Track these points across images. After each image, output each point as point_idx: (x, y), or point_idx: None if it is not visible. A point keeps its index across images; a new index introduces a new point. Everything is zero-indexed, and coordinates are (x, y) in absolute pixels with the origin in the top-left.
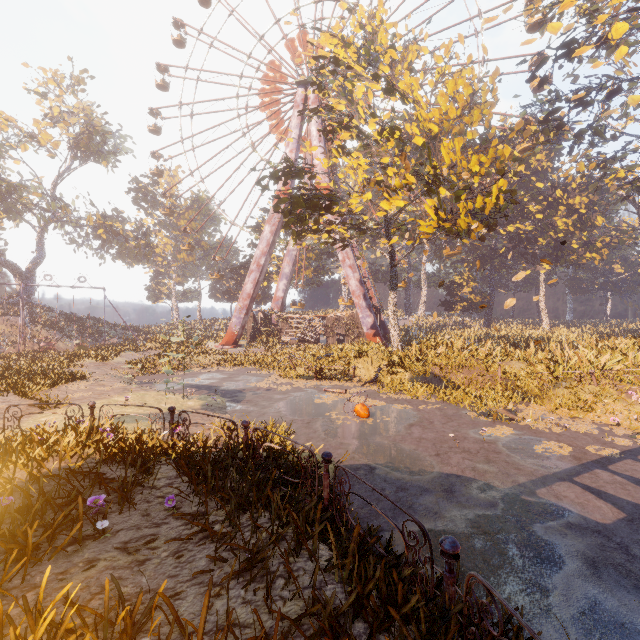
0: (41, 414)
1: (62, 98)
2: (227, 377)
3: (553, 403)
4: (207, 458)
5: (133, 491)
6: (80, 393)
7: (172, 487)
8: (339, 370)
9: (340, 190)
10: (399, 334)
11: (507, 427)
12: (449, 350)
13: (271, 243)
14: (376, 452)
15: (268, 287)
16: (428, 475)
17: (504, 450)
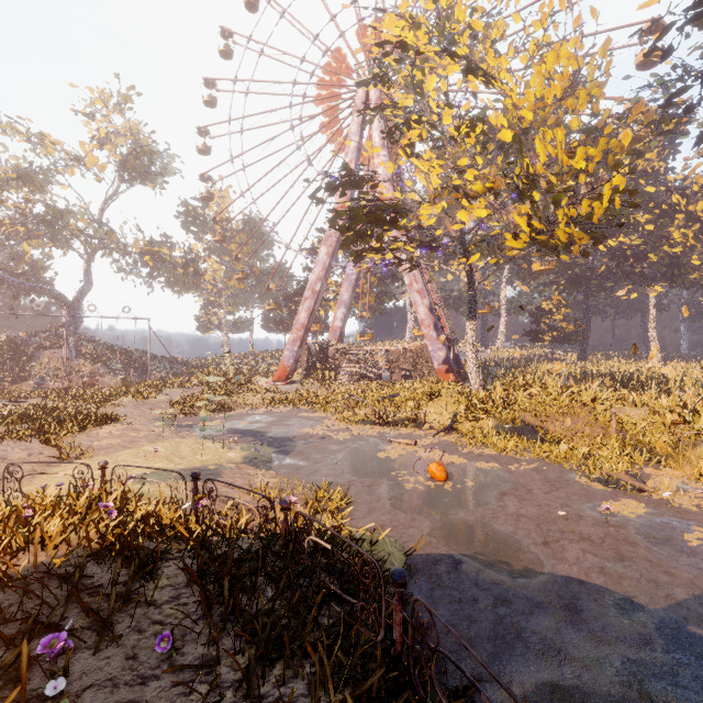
0: (59, 467)
1: (109, 118)
2: (276, 420)
3: (696, 468)
4: (228, 560)
5: (123, 609)
6: (109, 440)
7: (174, 609)
8: (406, 414)
9: (406, 204)
10: (479, 372)
11: (636, 502)
12: (544, 392)
13: (328, 266)
14: (460, 535)
15: (325, 316)
16: (537, 578)
17: (640, 540)
